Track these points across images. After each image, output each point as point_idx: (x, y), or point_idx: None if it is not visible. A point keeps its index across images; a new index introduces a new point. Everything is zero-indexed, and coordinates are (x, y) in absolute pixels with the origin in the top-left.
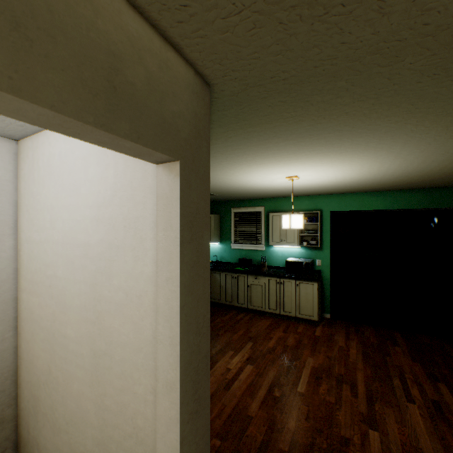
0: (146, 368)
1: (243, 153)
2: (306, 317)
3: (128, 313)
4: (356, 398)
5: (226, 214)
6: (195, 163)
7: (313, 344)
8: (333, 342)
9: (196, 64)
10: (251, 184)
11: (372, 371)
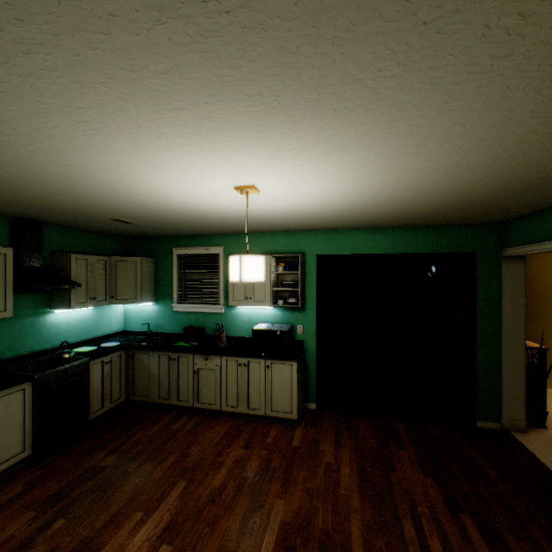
0: None
1: (76, 79)
2: (281, 415)
3: None
4: None
5: (166, 257)
6: None
7: (287, 466)
8: (318, 456)
9: None
10: (181, 201)
11: (374, 512)
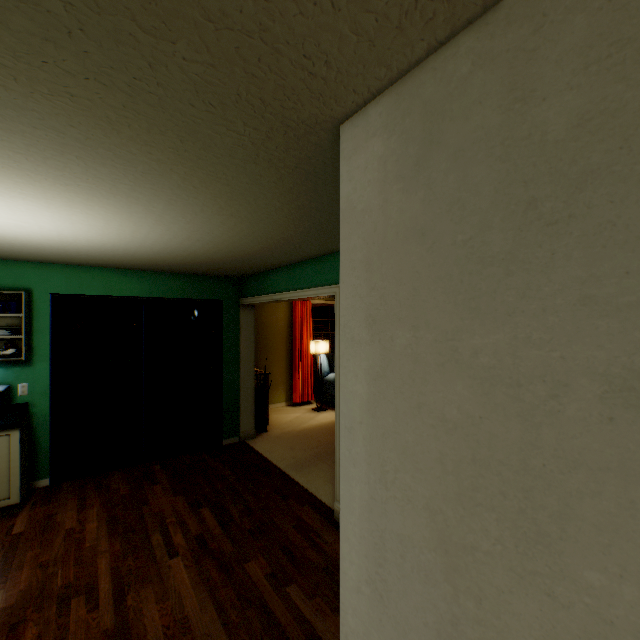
0: None
1: None
2: None
3: None
4: (98, 610)
5: None
6: None
7: (7, 557)
8: (56, 528)
9: None
10: None
11: (125, 543)
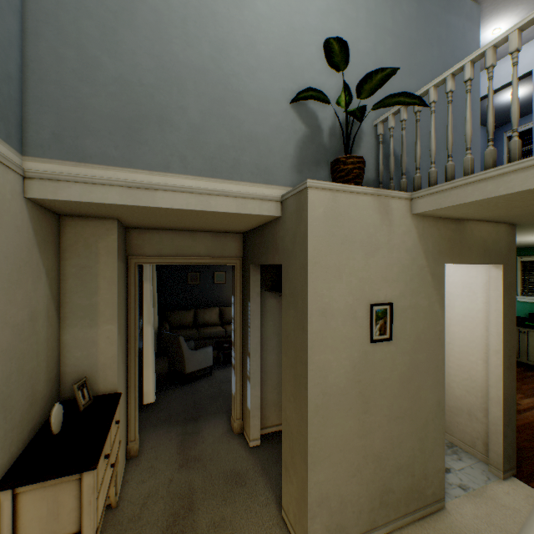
0: (477, 349)
1: None
2: None
3: (464, 325)
4: None
5: None
6: (507, 263)
7: None
8: None
9: (509, 223)
10: None
11: None
